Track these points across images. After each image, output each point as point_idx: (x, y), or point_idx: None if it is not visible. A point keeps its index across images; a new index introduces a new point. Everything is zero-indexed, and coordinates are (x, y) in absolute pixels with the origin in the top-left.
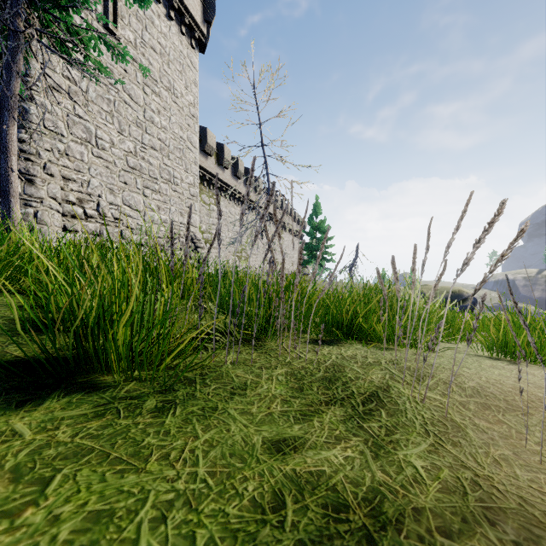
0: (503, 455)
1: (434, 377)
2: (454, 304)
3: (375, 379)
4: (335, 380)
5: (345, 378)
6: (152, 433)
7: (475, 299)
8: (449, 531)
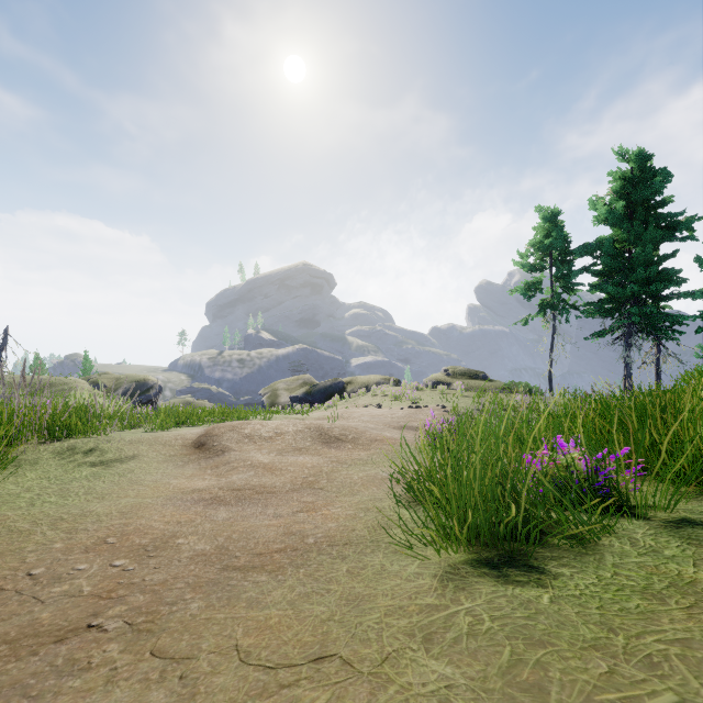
0: (133, 451)
1: (115, 440)
2: (139, 394)
3: (92, 445)
4: (75, 449)
5: (78, 448)
6: (26, 469)
7: (161, 387)
8: (118, 460)
